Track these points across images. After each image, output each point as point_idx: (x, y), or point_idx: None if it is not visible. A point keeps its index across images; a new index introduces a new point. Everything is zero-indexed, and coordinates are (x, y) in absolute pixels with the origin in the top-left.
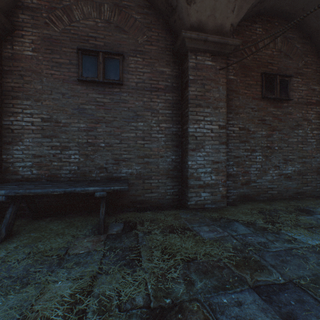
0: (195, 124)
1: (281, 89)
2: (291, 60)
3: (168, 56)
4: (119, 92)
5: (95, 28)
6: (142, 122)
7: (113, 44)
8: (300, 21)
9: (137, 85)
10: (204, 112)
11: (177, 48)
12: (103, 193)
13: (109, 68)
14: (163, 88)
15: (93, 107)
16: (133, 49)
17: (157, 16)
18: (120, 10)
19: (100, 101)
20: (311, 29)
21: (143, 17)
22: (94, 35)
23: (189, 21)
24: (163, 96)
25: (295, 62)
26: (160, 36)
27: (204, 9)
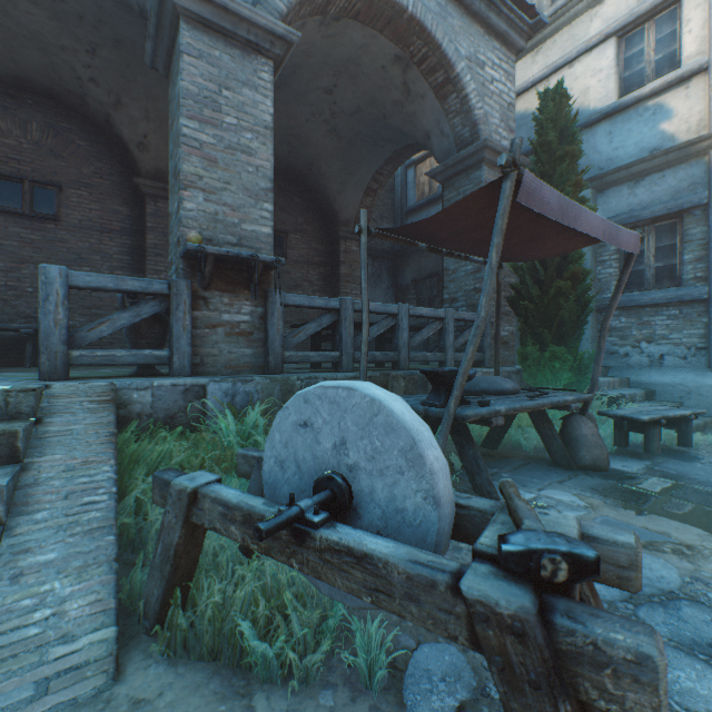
0: (155, 274)
1: (277, 245)
2: (290, 215)
3: (127, 194)
4: (55, 229)
5: (19, 150)
6: (90, 267)
7: (47, 171)
8: (297, 176)
9: (82, 223)
10: (167, 263)
11: (135, 189)
12: (30, 331)
13: (40, 199)
14: (120, 230)
15: (17, 243)
16: (77, 180)
17: (111, 146)
18: (57, 132)
19: (26, 238)
20: (308, 186)
21: (91, 145)
22: (17, 158)
23: (146, 167)
24: (119, 240)
25: (294, 217)
26: (115, 170)
27: (162, 158)
